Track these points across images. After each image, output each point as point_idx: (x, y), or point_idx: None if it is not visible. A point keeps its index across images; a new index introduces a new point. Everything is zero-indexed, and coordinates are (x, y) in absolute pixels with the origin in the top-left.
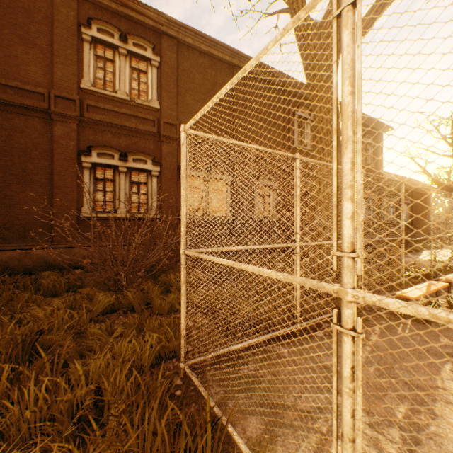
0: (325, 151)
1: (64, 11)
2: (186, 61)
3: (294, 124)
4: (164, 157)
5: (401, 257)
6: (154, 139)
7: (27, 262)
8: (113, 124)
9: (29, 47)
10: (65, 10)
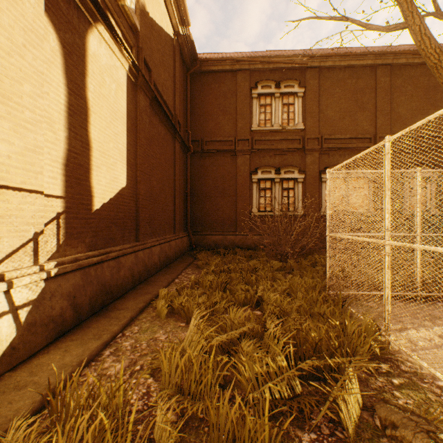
0: None
1: (242, 85)
2: (326, 81)
3: None
4: (307, 166)
5: None
6: (299, 153)
7: (225, 242)
8: (271, 150)
9: (225, 115)
10: (243, 84)
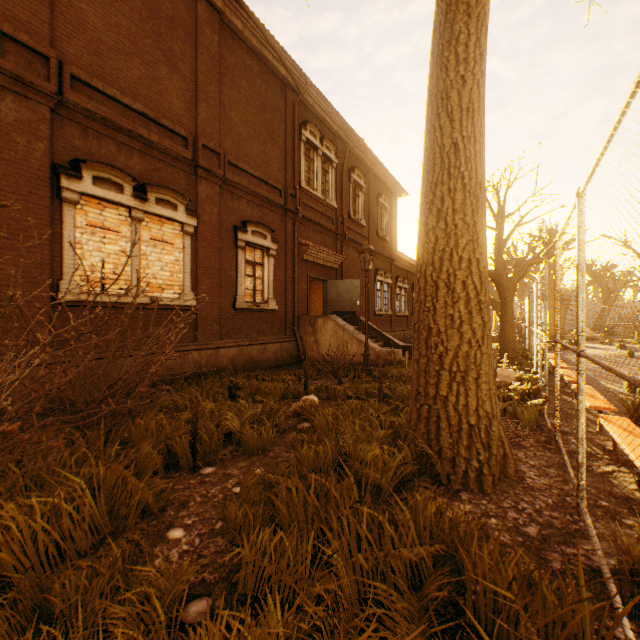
0: (461, 153)
1: None
2: None
3: (300, 150)
4: (5, 130)
5: (556, 377)
6: None
7: None
8: None
9: None
10: None
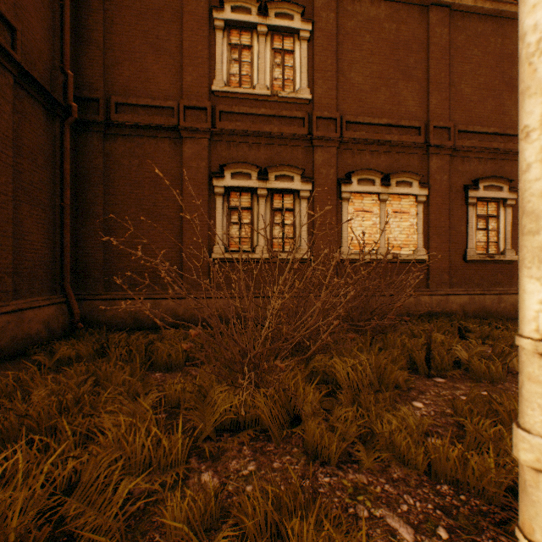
0: None
1: None
2: (350, 19)
3: None
4: (317, 169)
5: None
6: (303, 144)
7: (156, 314)
8: (250, 132)
9: (159, 55)
10: None
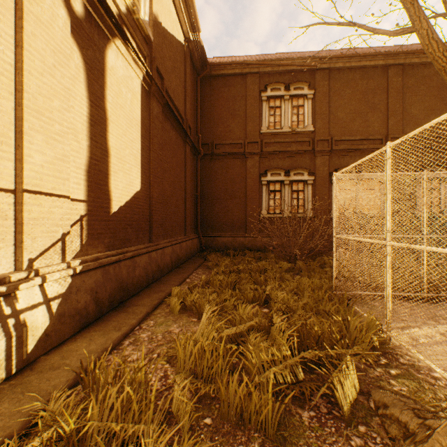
0: None
1: (251, 88)
2: (336, 83)
3: None
4: (317, 168)
5: None
6: (309, 155)
7: (234, 244)
8: (280, 152)
9: (234, 118)
10: (252, 87)
